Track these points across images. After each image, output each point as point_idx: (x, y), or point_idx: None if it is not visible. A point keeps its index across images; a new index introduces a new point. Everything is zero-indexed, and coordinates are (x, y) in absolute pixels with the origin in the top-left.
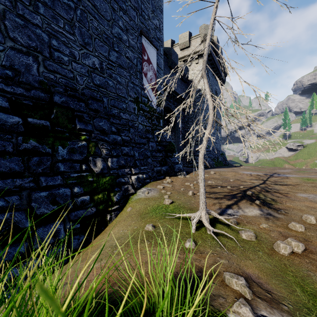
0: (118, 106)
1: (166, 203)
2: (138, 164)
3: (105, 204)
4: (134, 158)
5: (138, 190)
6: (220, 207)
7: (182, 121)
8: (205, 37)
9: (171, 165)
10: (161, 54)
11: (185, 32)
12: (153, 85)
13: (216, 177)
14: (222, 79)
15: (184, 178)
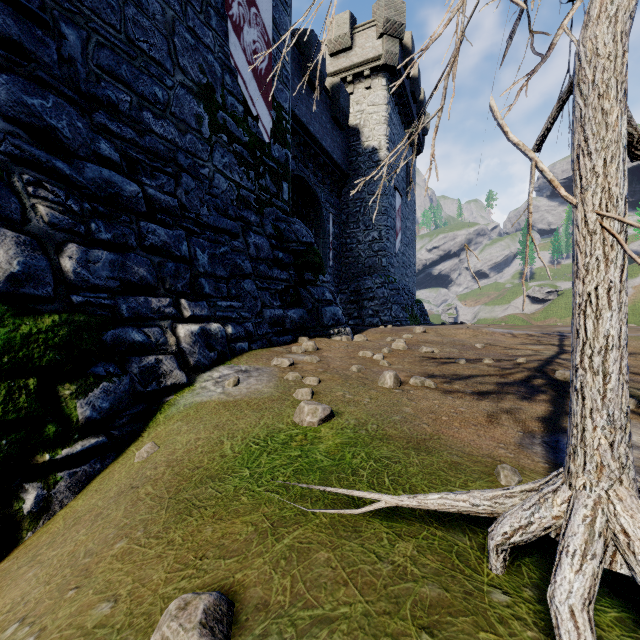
0: (134, 84)
1: (304, 422)
2: (209, 289)
3: (15, 436)
4: (193, 267)
5: (203, 374)
6: (526, 430)
7: (335, 220)
8: (388, 27)
9: (314, 306)
10: (284, 1)
11: (342, 13)
12: (263, 75)
13: (433, 339)
14: (418, 137)
15: (349, 342)
